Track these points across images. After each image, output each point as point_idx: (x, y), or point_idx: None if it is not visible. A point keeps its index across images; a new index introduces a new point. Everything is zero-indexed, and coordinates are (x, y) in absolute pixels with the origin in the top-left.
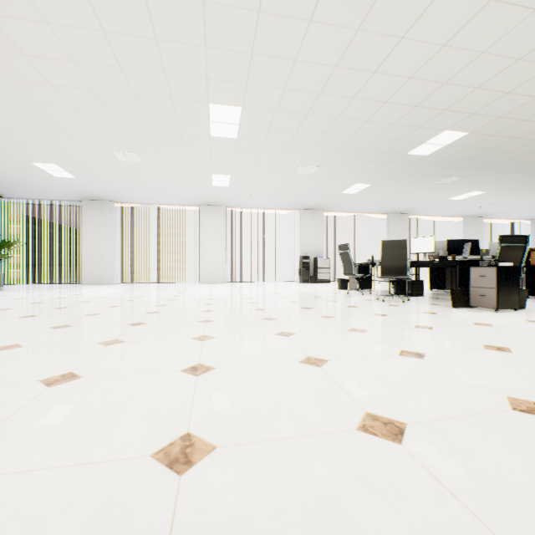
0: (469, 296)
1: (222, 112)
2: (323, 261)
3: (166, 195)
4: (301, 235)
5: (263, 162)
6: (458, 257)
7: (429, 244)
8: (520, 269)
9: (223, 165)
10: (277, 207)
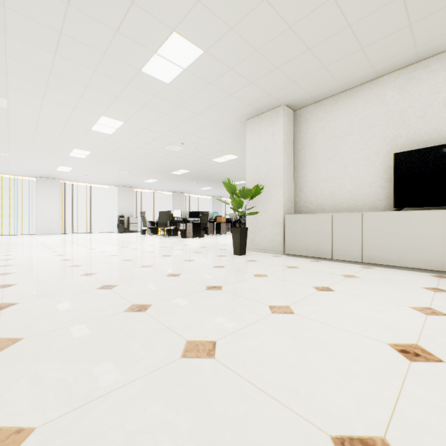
0: (186, 233)
1: (80, 151)
2: (134, 219)
3: (11, 169)
4: (119, 202)
5: (97, 166)
6: (193, 218)
7: (180, 213)
8: (207, 224)
9: (70, 164)
10: (101, 183)
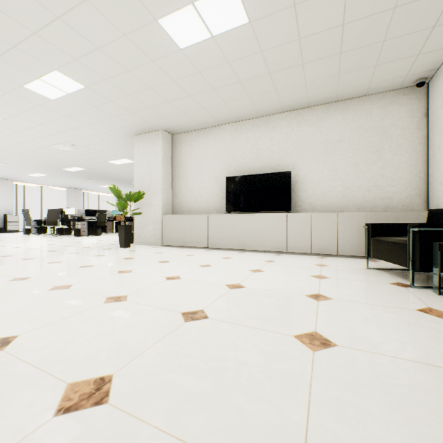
0: (81, 232)
1: None
2: (14, 217)
3: None
4: None
5: None
6: (90, 217)
7: (74, 211)
8: (106, 222)
9: None
10: None
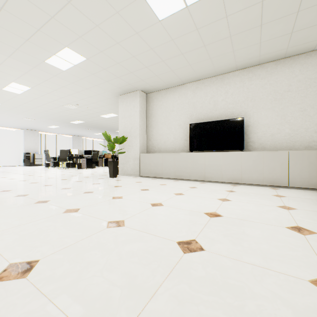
0: (82, 166)
1: None
2: (39, 155)
3: None
4: (25, 142)
5: (6, 114)
6: (87, 155)
7: (77, 151)
8: (98, 159)
9: None
10: (8, 127)
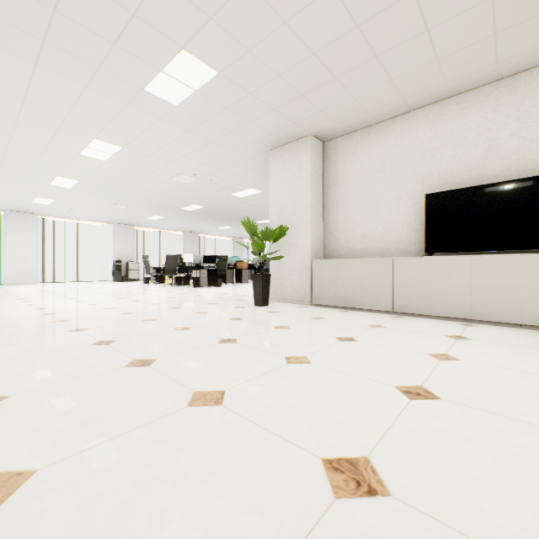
0: (200, 282)
1: (65, 180)
2: (134, 264)
3: None
4: (115, 244)
5: (87, 199)
6: (208, 264)
7: (192, 257)
8: (226, 270)
9: (52, 195)
10: (92, 220)
